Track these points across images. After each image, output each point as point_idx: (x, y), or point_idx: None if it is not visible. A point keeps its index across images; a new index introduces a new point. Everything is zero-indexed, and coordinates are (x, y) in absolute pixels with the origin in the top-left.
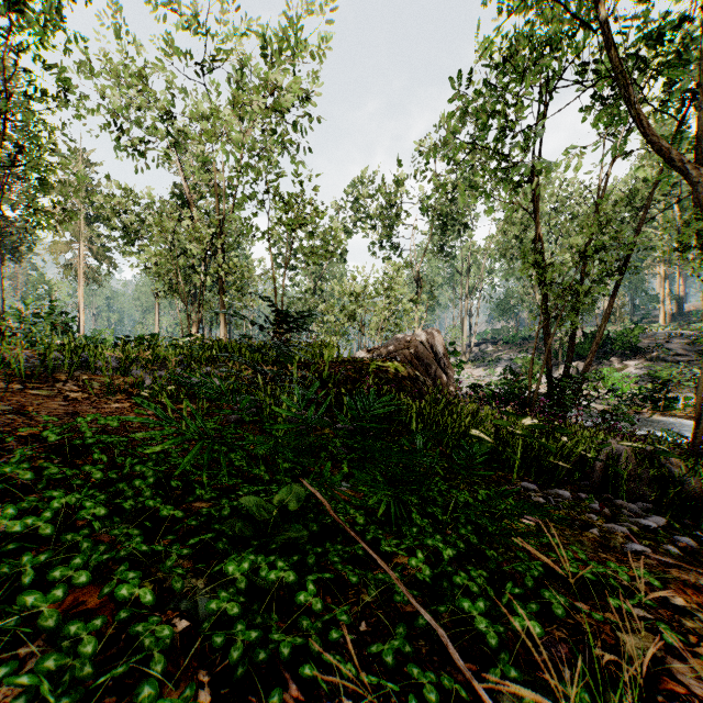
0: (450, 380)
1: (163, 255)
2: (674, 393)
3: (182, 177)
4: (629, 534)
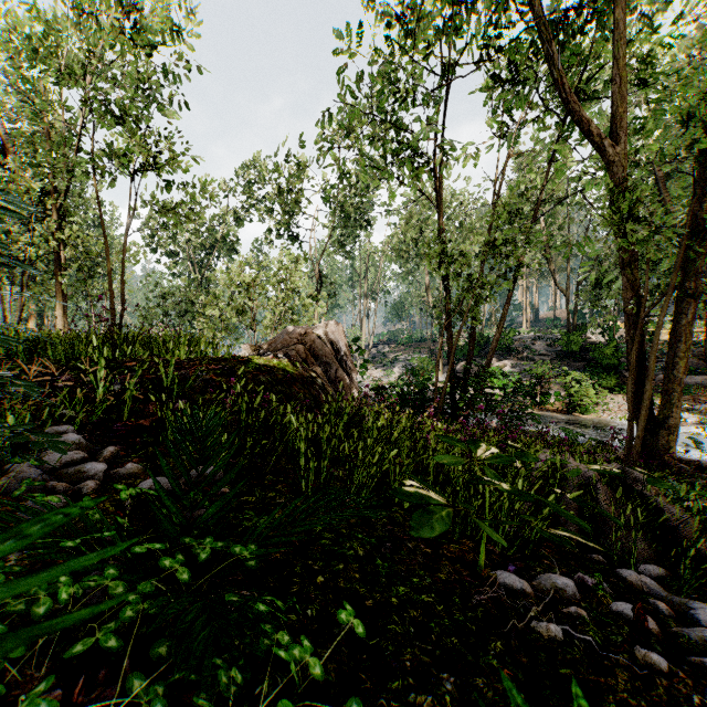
0: (353, 382)
1: None
2: (545, 389)
3: None
4: None
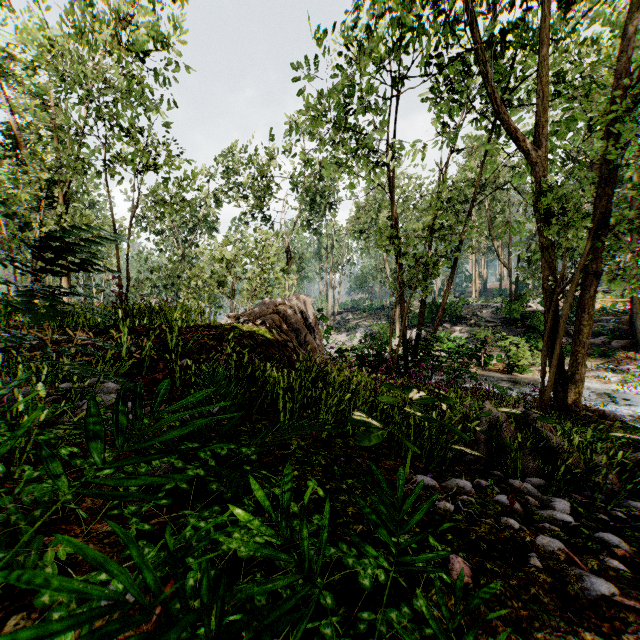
0: (320, 345)
1: None
2: (489, 352)
3: (8, 108)
4: (568, 551)
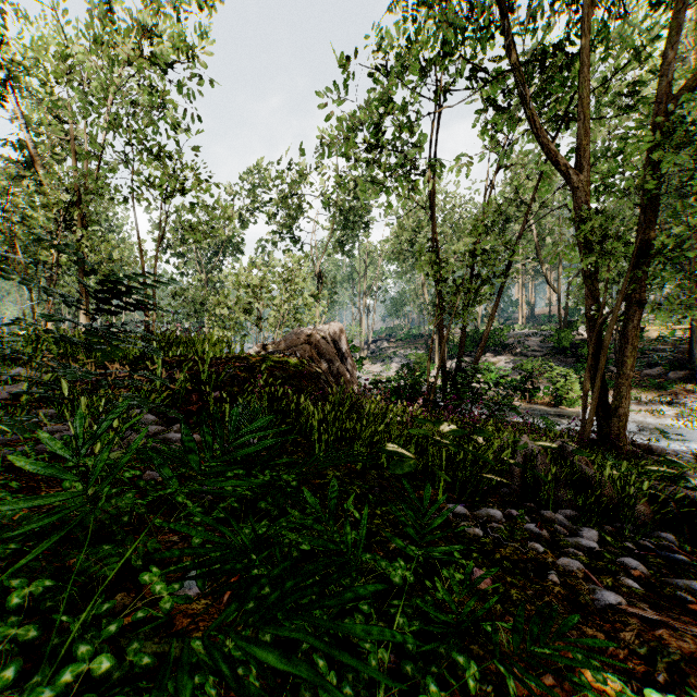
0: (353, 377)
1: None
2: (536, 384)
3: (24, 126)
4: (587, 571)
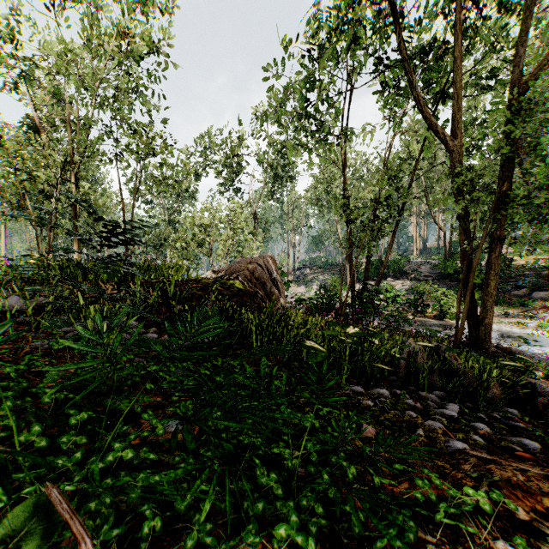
0: (282, 296)
1: (8, 178)
2: (426, 302)
3: (31, 104)
4: (445, 429)
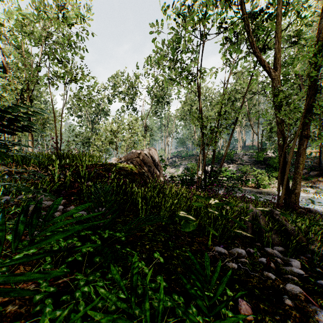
0: (161, 174)
1: None
2: (247, 177)
3: (1, 52)
4: (305, 294)
